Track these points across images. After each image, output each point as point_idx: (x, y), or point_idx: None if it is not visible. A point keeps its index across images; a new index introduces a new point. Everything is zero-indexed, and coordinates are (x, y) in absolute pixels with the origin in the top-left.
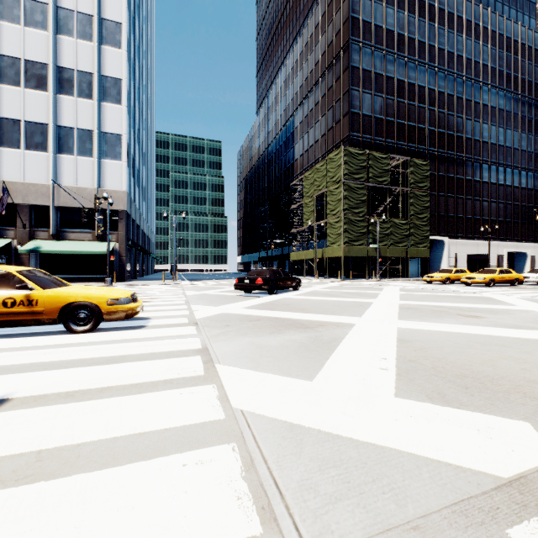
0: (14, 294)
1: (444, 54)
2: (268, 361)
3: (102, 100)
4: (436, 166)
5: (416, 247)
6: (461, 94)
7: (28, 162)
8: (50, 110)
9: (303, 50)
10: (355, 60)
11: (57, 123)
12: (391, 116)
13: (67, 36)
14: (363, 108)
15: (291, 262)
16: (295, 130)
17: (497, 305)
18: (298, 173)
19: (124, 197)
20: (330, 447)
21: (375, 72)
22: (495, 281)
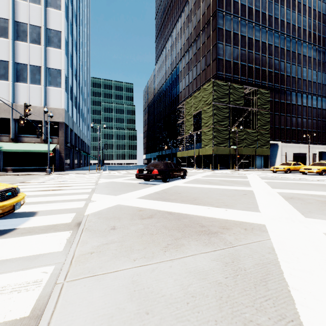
0: None
1: (278, 21)
2: None
3: (48, 45)
4: (273, 94)
5: (261, 148)
6: (289, 48)
7: None
8: (10, 51)
9: (185, 21)
10: (220, 24)
11: (15, 61)
12: (244, 61)
13: (22, 0)
14: (225, 55)
15: (177, 158)
16: (180, 73)
17: None
18: (181, 101)
19: (63, 112)
20: None
21: (233, 32)
22: (325, 171)
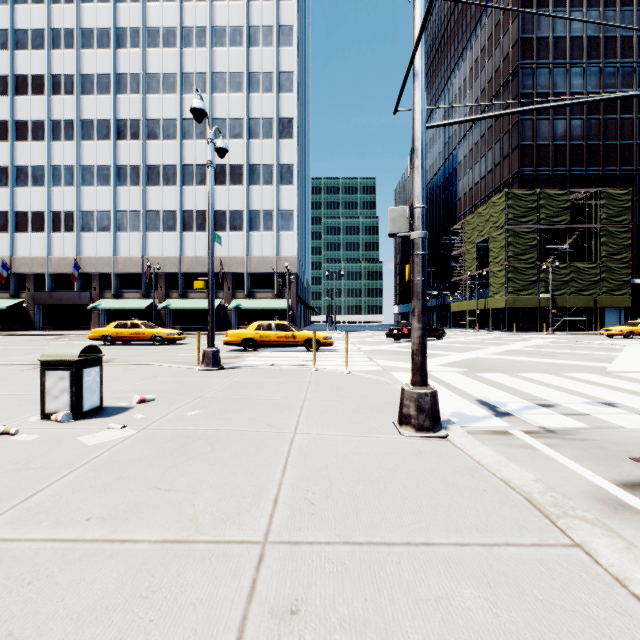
0: (288, 333)
1: None
2: (395, 360)
3: (280, 184)
4: None
5: (610, 295)
6: None
7: (231, 241)
8: (244, 199)
9: (468, 76)
10: (526, 86)
11: (249, 209)
12: (577, 139)
13: (256, 139)
14: (537, 137)
15: (453, 313)
16: (458, 166)
17: (600, 352)
18: (461, 213)
19: (295, 261)
20: (403, 368)
21: (554, 93)
22: None
